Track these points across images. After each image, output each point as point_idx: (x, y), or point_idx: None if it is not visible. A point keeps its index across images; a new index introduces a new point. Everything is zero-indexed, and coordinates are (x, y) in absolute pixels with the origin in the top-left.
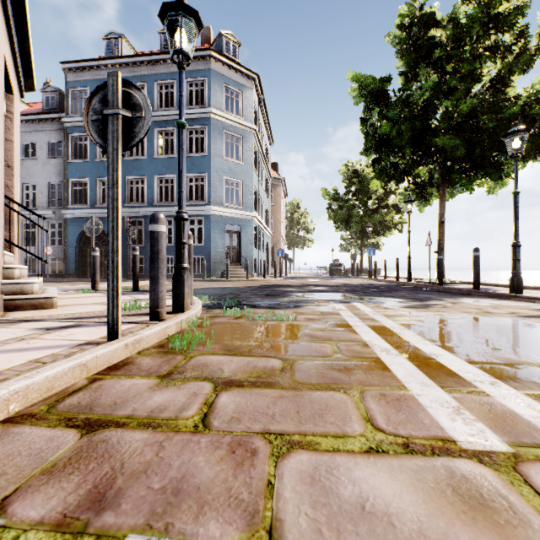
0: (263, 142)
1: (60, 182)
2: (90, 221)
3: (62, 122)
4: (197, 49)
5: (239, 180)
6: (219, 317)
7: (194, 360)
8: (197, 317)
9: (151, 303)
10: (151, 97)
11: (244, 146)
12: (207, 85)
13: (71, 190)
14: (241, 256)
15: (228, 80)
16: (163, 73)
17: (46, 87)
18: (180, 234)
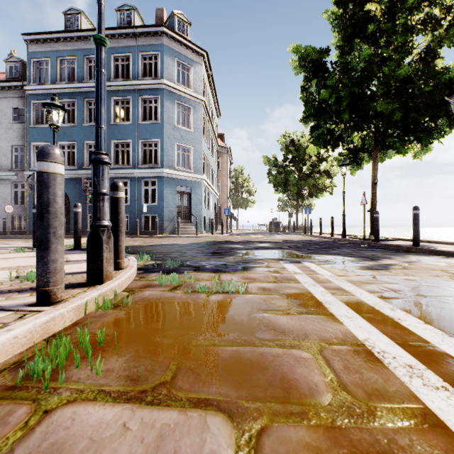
0: (212, 114)
1: (22, 146)
2: (32, 177)
3: (25, 90)
4: (151, 25)
5: (189, 146)
6: (152, 287)
7: (41, 430)
8: (116, 292)
9: (37, 278)
10: (108, 68)
11: (194, 115)
12: (160, 59)
13: (32, 153)
14: (191, 215)
15: (179, 55)
16: (119, 47)
17: (10, 57)
18: (98, 182)
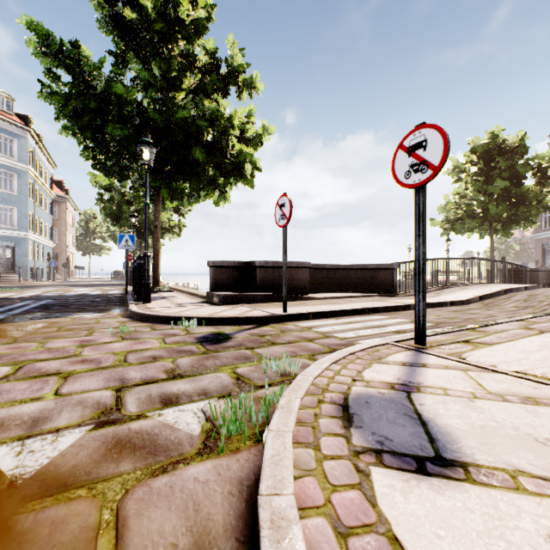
0: (43, 169)
1: None
2: None
3: None
4: None
5: (13, 207)
6: None
7: None
8: None
9: None
10: None
11: (19, 181)
12: None
13: None
14: (16, 266)
15: (1, 129)
16: None
17: None
18: None
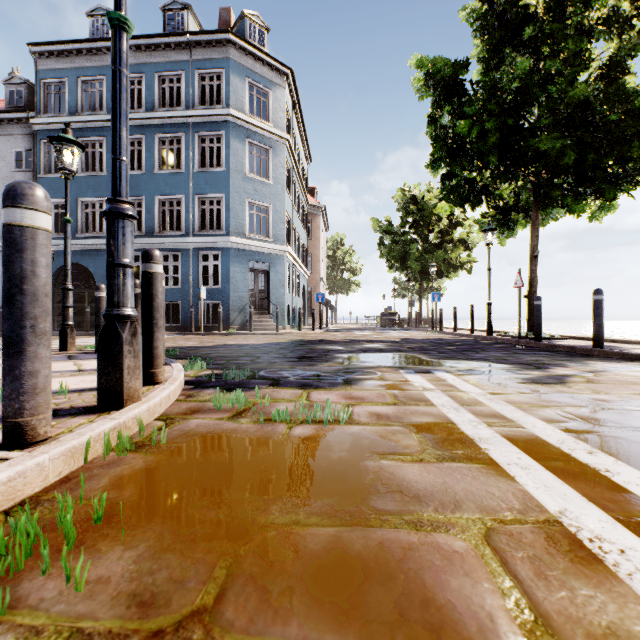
0: (299, 159)
1: None
2: None
3: (32, 124)
4: (212, 31)
5: (267, 204)
6: (202, 413)
7: None
8: (141, 423)
9: (3, 402)
10: (151, 93)
11: (273, 160)
12: (224, 79)
13: None
14: (270, 303)
15: (252, 74)
16: (166, 62)
17: (11, 78)
18: (115, 247)
